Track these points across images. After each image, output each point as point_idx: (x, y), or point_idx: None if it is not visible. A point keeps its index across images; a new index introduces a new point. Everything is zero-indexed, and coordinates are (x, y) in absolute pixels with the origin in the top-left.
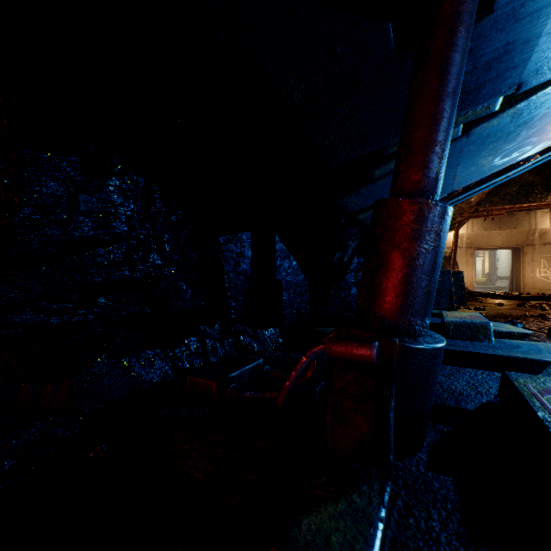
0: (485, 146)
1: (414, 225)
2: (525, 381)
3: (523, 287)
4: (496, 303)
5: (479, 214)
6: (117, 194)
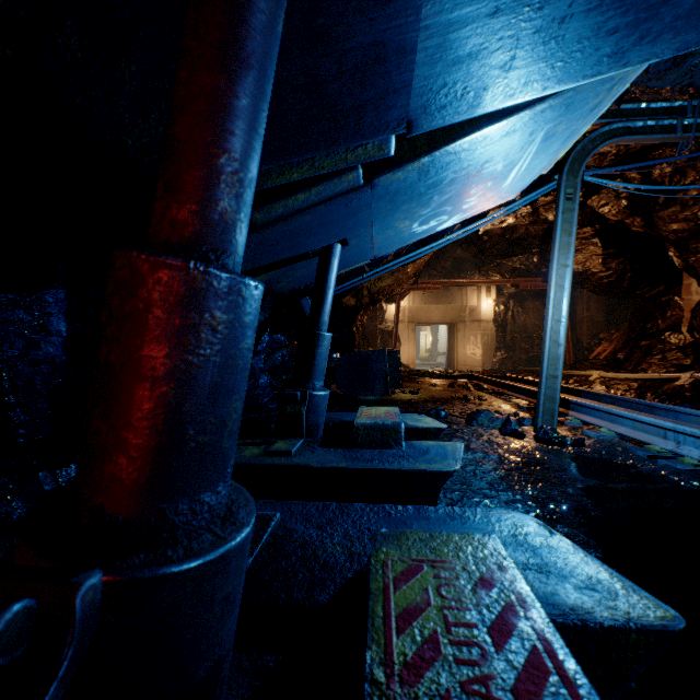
0: (398, 206)
1: (161, 311)
2: (388, 553)
3: (457, 364)
4: (431, 384)
5: (419, 287)
6: None
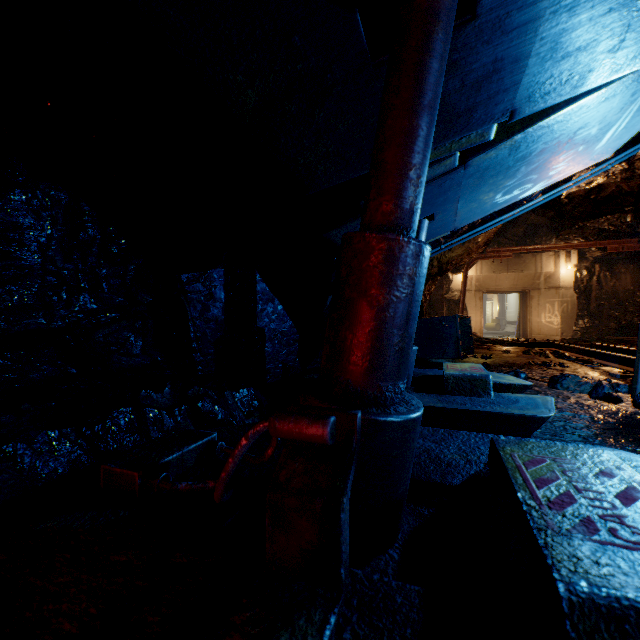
0: (485, 181)
1: (383, 266)
2: (512, 450)
3: (530, 332)
4: (503, 350)
5: (488, 255)
6: (23, 212)
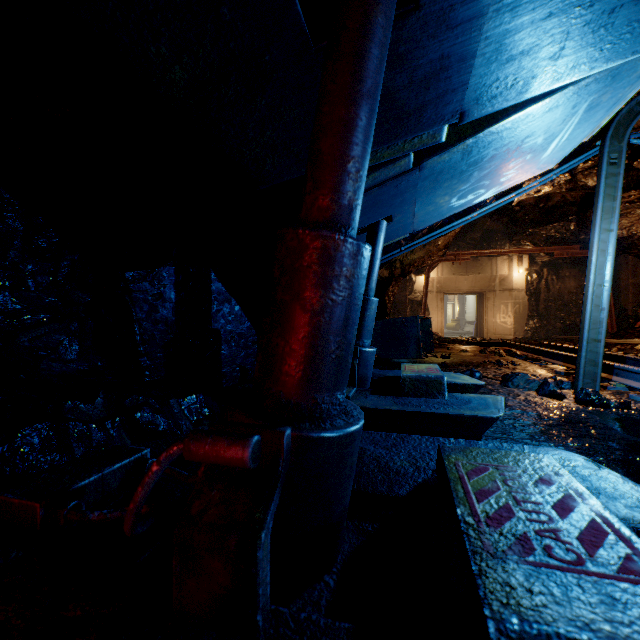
0: (440, 184)
1: (318, 266)
2: (457, 458)
3: (486, 332)
4: (461, 350)
5: (448, 258)
6: None
